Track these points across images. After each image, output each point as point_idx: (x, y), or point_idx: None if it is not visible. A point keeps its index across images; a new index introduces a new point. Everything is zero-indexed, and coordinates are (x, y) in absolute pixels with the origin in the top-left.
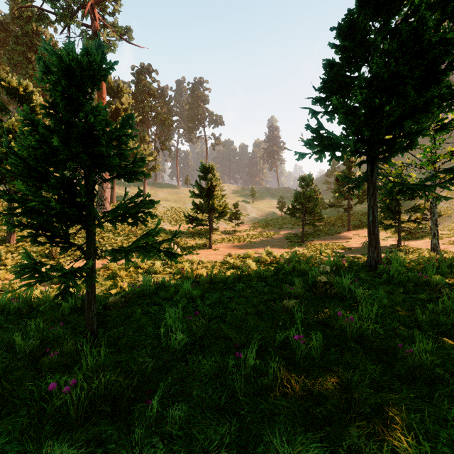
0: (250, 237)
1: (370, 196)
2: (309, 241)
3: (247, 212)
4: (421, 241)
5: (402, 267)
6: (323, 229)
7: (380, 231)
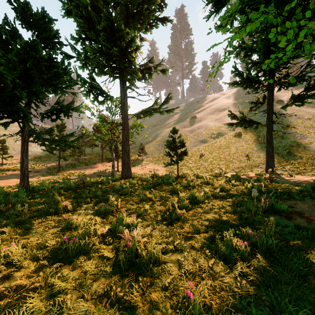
0: (10, 169)
1: (22, 146)
2: (66, 170)
3: (31, 147)
4: (133, 168)
5: (41, 191)
6: (86, 161)
7: (119, 162)
